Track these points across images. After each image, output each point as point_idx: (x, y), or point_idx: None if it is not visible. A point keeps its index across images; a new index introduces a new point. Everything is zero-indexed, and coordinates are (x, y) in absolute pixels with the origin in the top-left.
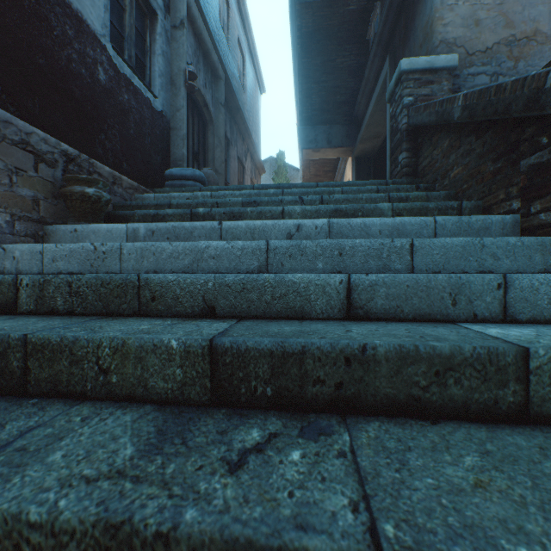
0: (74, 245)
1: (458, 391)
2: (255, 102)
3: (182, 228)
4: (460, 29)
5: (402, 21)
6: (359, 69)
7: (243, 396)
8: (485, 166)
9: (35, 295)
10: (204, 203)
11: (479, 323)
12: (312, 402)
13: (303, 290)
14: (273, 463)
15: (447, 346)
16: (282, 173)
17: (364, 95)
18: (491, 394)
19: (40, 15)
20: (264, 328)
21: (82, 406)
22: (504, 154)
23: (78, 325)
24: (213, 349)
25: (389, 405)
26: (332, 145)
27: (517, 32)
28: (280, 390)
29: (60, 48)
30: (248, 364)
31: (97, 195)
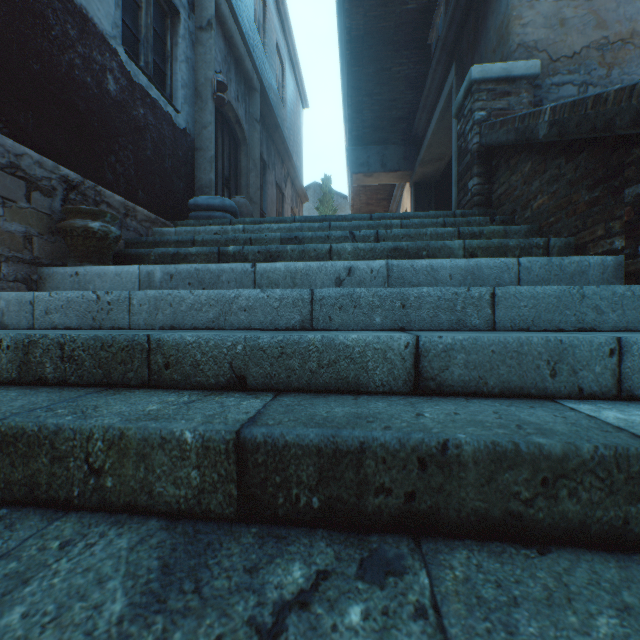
0: (72, 294)
1: (573, 506)
2: (296, 118)
3: (206, 271)
4: (541, 30)
5: (471, 22)
6: (419, 79)
7: (280, 508)
8: (579, 195)
9: (18, 360)
10: (235, 239)
11: (587, 400)
12: (374, 518)
13: (358, 356)
14: (323, 631)
15: (558, 445)
16: (328, 201)
17: (425, 109)
18: (619, 511)
19: (35, 10)
20: (309, 409)
21: (64, 522)
22: (603, 180)
23: (67, 404)
24: (240, 444)
25: (479, 524)
26: (387, 169)
27: (611, 33)
28: (330, 501)
29: (60, 52)
30: (287, 465)
31: (104, 231)
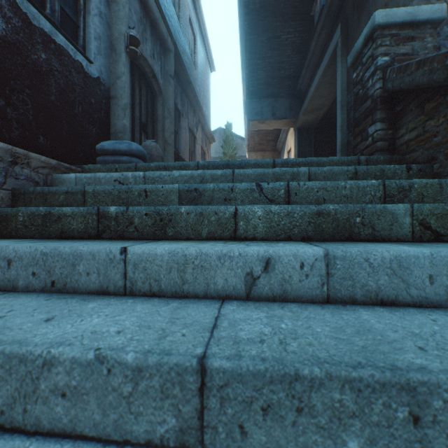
0: None
1: None
2: (205, 78)
3: (57, 256)
4: None
5: None
6: (302, 45)
7: None
8: None
9: None
10: (128, 191)
11: None
12: None
13: None
14: None
15: None
16: (230, 141)
17: (308, 68)
18: None
19: None
20: None
21: None
22: None
23: None
24: None
25: None
26: (276, 117)
27: None
28: None
29: None
30: None
31: None
